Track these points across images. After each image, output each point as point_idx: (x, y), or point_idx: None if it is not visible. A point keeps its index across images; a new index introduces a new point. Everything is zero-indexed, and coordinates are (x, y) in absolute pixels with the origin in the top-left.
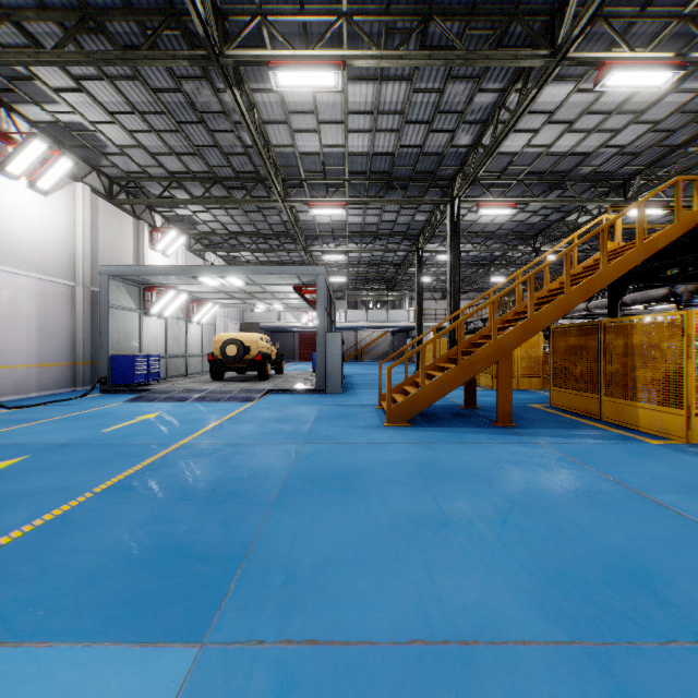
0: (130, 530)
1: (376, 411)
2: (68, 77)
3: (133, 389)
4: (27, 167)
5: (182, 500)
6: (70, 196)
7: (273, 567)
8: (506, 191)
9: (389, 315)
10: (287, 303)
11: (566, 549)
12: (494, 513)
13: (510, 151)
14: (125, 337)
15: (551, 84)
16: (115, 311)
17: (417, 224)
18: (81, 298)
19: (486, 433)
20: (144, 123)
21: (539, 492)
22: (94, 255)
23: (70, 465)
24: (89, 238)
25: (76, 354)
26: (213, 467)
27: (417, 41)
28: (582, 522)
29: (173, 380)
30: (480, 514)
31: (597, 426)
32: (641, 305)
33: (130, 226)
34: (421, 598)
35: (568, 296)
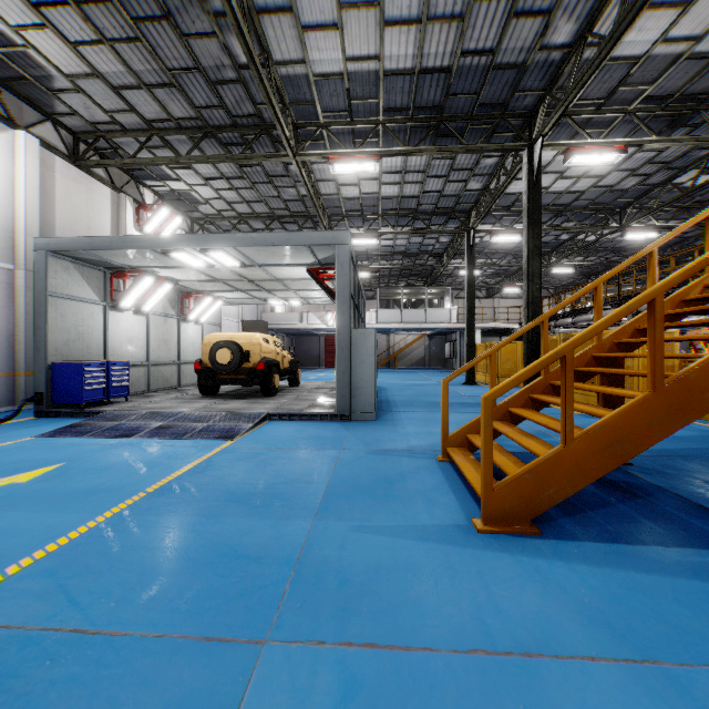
0: None
1: (442, 470)
2: None
3: (80, 411)
4: None
5: None
6: (7, 148)
7: None
8: (603, 134)
9: (428, 315)
10: (305, 297)
11: None
12: None
13: (631, 53)
14: (80, 338)
15: None
16: (60, 302)
17: (469, 195)
18: (23, 286)
19: None
20: (88, 27)
21: None
22: (48, 231)
23: None
24: (38, 206)
25: (17, 362)
26: None
27: None
28: None
29: (154, 394)
30: None
31: None
32: None
33: (106, 199)
34: None
35: None
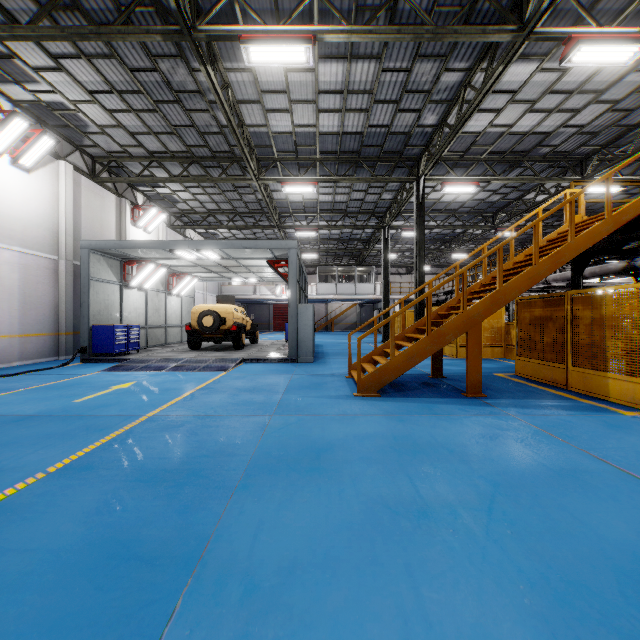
0: (75, 521)
1: (346, 381)
2: (47, 56)
3: (113, 359)
4: (9, 144)
5: (140, 481)
6: (53, 174)
7: (230, 573)
8: (469, 170)
9: (358, 288)
10: (261, 277)
11: (566, 547)
12: (477, 498)
13: (474, 130)
14: (106, 308)
15: (515, 63)
16: (95, 283)
17: (384, 202)
18: (64, 271)
19: (457, 404)
20: (123, 103)
21: (521, 472)
22: (77, 231)
23: (31, 439)
24: (72, 214)
25: (59, 325)
26: (178, 442)
27: (386, 19)
28: (577, 511)
29: (153, 349)
30: (462, 499)
31: (565, 397)
32: (597, 279)
33: (112, 203)
34: (406, 620)
35: (537, 267)
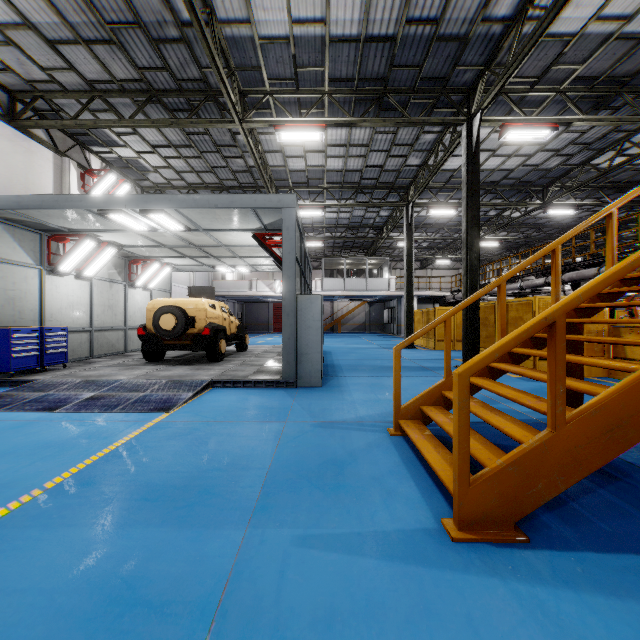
0: None
1: (396, 447)
2: None
3: (8, 380)
4: None
5: None
6: None
7: None
8: (534, 113)
9: (369, 284)
10: (253, 265)
11: None
12: None
13: (566, 31)
14: (11, 303)
15: None
16: None
17: (408, 170)
18: None
19: None
20: None
21: None
22: None
23: None
24: None
25: None
26: None
27: None
28: None
29: (96, 360)
30: None
31: None
32: None
33: (48, 162)
34: None
35: None
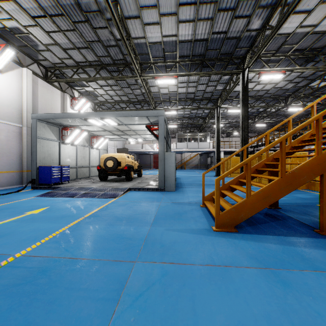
0: None
1: (202, 210)
2: None
3: (50, 187)
4: None
5: None
6: (19, 75)
7: None
8: (276, 65)
9: (199, 145)
10: (144, 138)
11: None
12: None
13: (286, 32)
14: (49, 156)
15: None
16: (41, 140)
17: (217, 92)
18: (25, 133)
19: (324, 248)
20: (54, 25)
21: None
22: (35, 110)
23: None
24: (31, 100)
25: (23, 166)
26: None
27: None
28: None
29: (79, 180)
30: None
31: None
32: None
33: (58, 95)
34: None
35: None
